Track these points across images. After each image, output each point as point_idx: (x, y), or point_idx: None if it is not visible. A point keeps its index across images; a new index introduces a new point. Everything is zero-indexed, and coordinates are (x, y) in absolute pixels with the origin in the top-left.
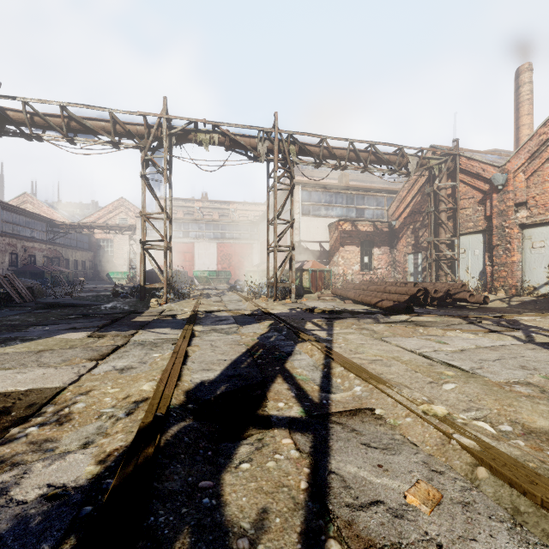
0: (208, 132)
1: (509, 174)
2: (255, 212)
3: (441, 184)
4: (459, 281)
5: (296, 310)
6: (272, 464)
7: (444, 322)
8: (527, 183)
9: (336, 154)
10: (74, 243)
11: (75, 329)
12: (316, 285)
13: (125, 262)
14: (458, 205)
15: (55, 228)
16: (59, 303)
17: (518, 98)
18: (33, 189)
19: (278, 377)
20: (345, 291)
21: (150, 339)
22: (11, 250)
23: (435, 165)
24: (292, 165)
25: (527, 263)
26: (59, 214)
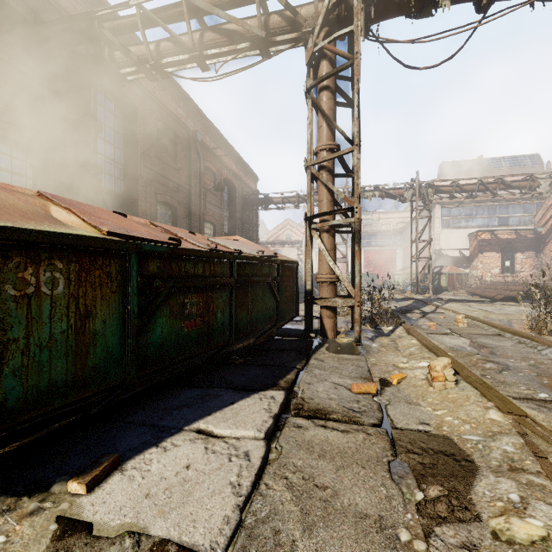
0: (371, 191)
1: None
2: (397, 219)
3: None
4: None
5: (430, 298)
6: (414, 315)
7: (526, 305)
8: None
9: (467, 189)
10: None
11: None
12: (452, 285)
13: None
14: None
15: None
16: None
17: None
18: None
19: (416, 310)
20: (474, 289)
21: None
22: None
23: None
24: (430, 202)
25: None
26: None
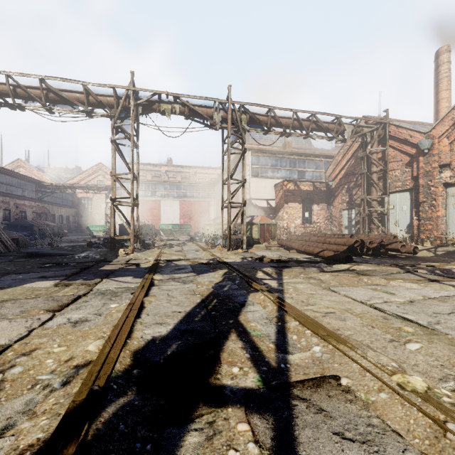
0: (169, 103)
1: (435, 139)
2: (211, 175)
3: (373, 149)
4: (388, 233)
5: (247, 259)
6: None
7: (383, 271)
8: (451, 147)
9: (282, 123)
10: (59, 201)
11: (45, 278)
12: (264, 236)
13: (103, 217)
14: (388, 167)
15: (43, 188)
16: (38, 252)
17: (438, 75)
18: (26, 156)
19: (232, 332)
20: (289, 242)
21: (112, 288)
22: (5, 207)
23: (367, 133)
24: (244, 132)
25: (450, 218)
26: (47, 177)
